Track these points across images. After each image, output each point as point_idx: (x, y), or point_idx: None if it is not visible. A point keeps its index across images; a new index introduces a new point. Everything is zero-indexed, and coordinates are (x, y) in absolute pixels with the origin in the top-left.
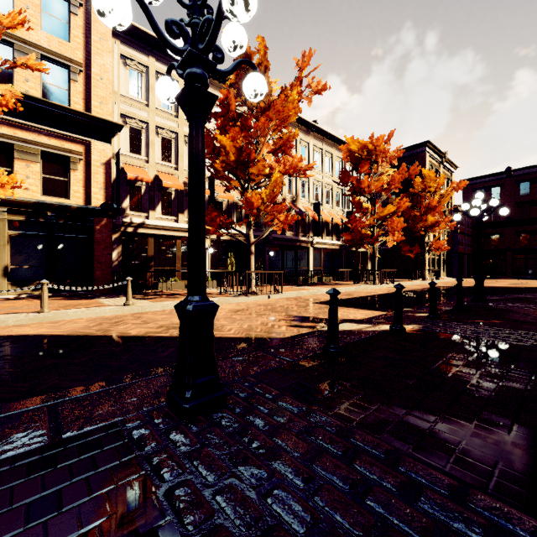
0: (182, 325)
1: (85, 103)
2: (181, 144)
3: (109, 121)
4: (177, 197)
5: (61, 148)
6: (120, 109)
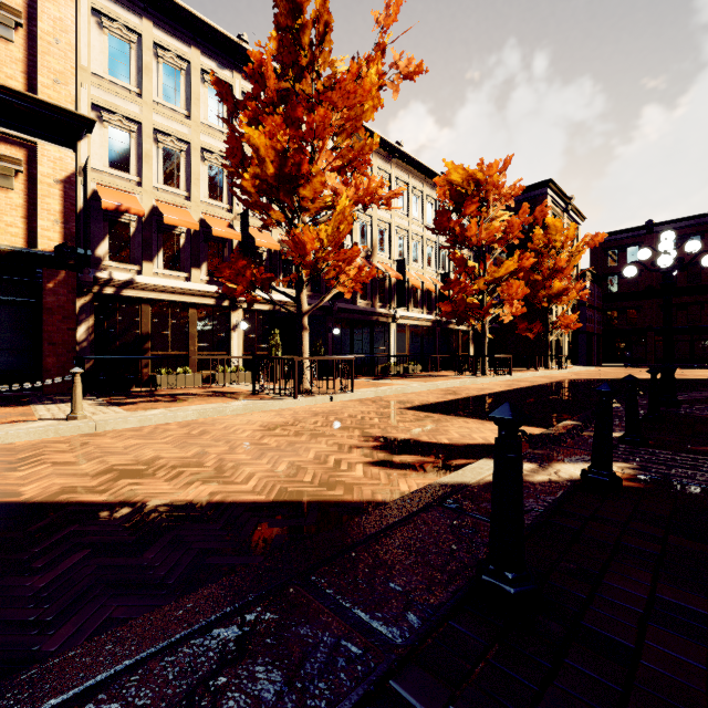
0: None
1: (26, 79)
2: (196, 161)
3: (69, 110)
4: (190, 243)
5: None
6: (91, 96)
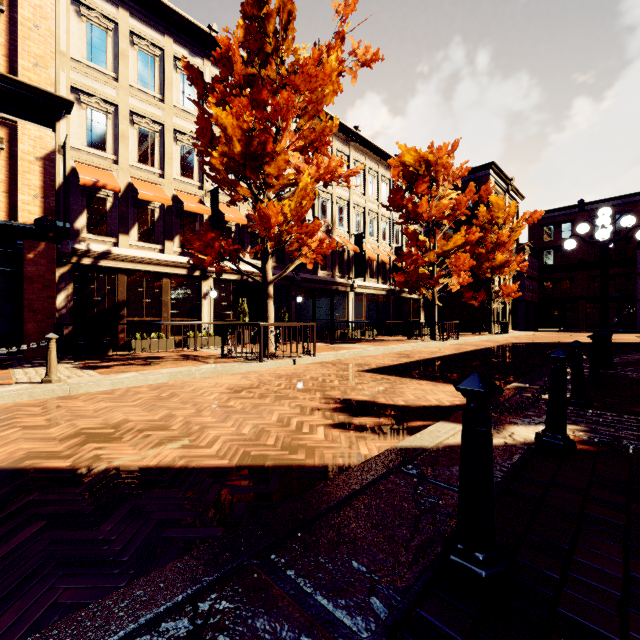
0: None
1: (8, 62)
2: (169, 141)
3: (48, 92)
4: (163, 217)
5: None
6: (70, 79)
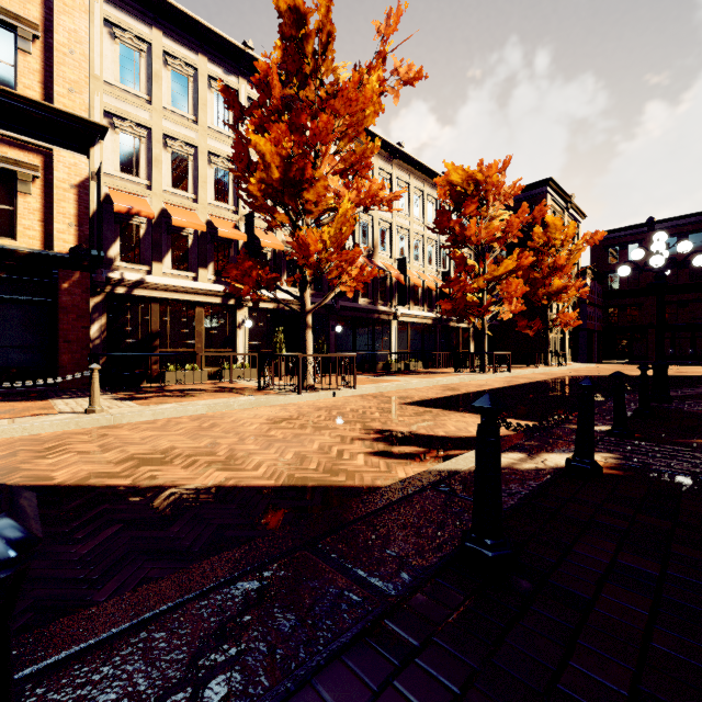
0: None
1: (43, 89)
2: (203, 164)
3: (83, 118)
4: (197, 243)
5: (1, 158)
6: (104, 104)
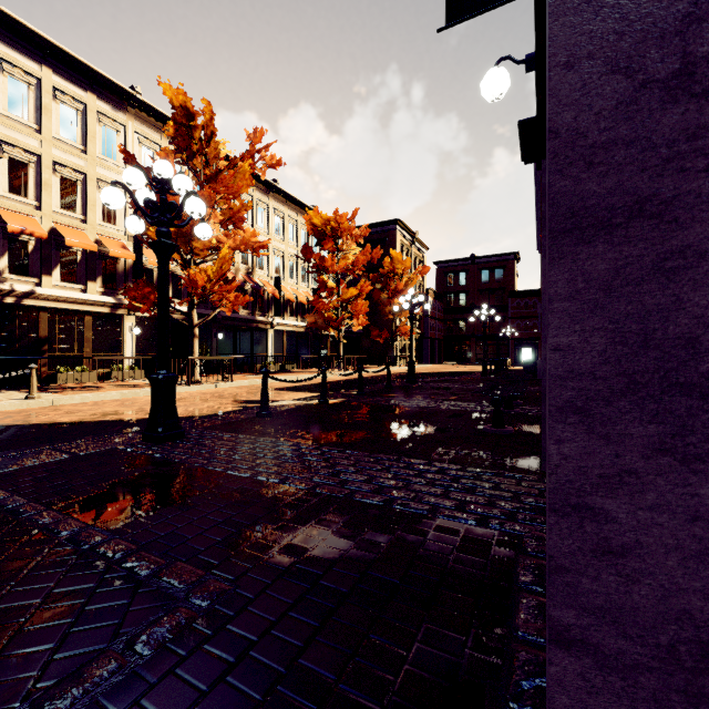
0: (154, 389)
1: None
2: (92, 190)
3: None
4: (86, 259)
5: None
6: None
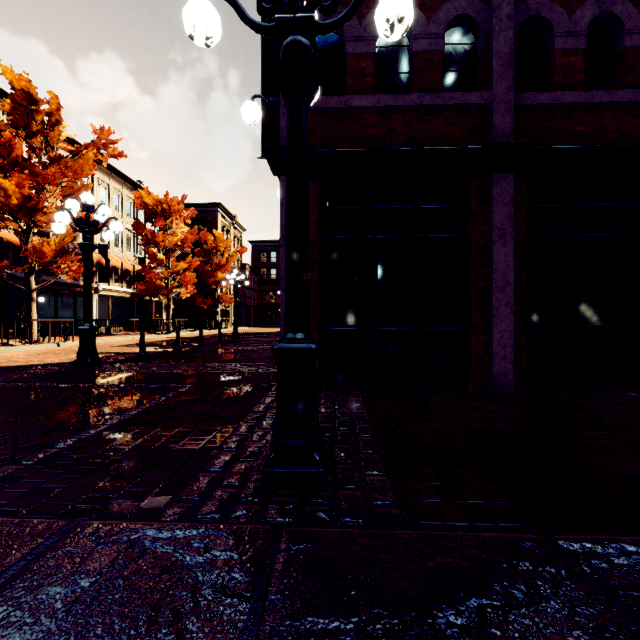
0: (82, 336)
1: None
2: None
3: None
4: None
5: None
6: None
